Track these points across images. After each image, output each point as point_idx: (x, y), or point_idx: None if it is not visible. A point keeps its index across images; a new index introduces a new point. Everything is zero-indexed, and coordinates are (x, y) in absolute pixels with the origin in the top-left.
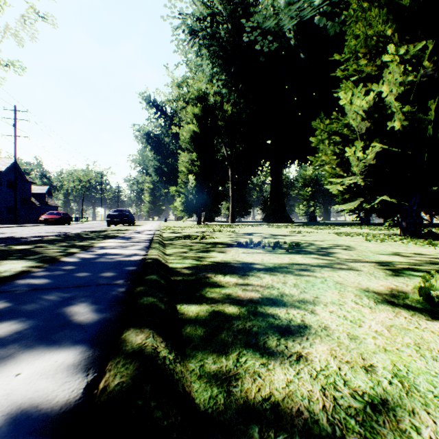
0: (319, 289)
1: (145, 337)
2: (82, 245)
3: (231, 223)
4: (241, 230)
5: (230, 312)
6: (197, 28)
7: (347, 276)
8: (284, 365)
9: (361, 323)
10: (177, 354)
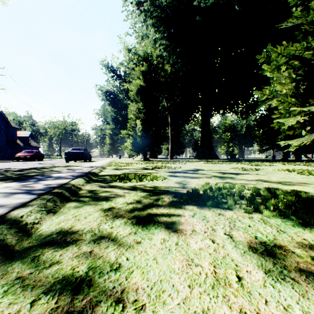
0: None
1: None
2: None
3: (170, 159)
4: (181, 166)
5: None
6: None
7: None
8: None
9: None
10: None
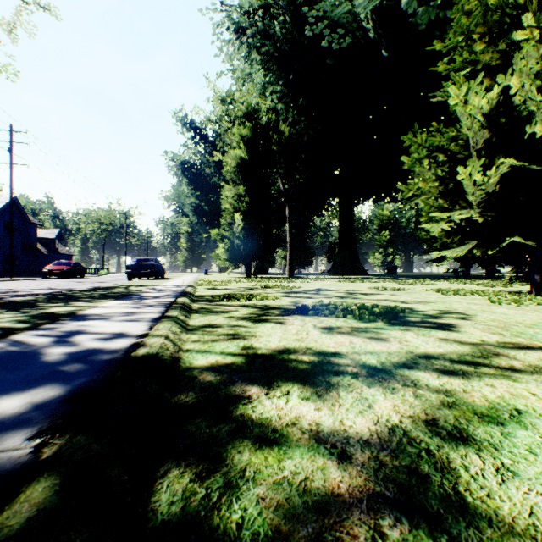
0: (540, 457)
1: None
2: (58, 312)
3: (289, 275)
4: (303, 285)
5: None
6: (245, 24)
7: None
8: None
9: None
10: None
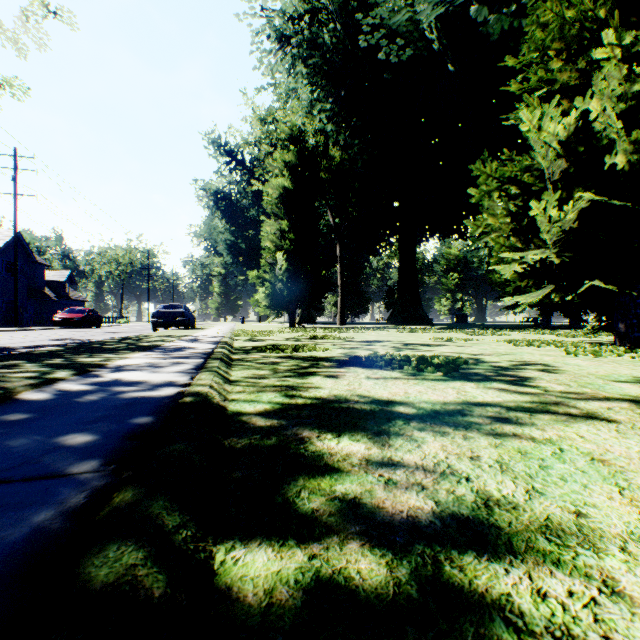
0: (569, 482)
1: None
2: (86, 363)
3: (340, 325)
4: (356, 336)
5: (368, 588)
6: (289, 31)
7: (599, 436)
8: None
9: None
10: None
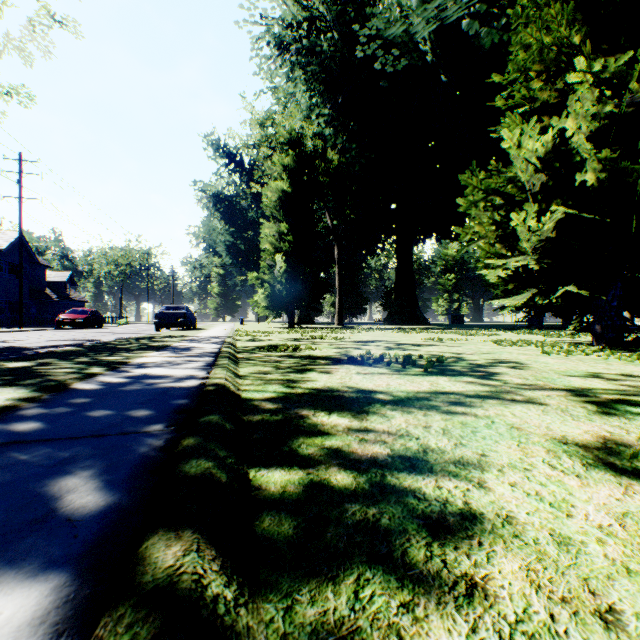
0: (486, 440)
1: (183, 552)
2: (111, 361)
3: (338, 325)
4: (352, 336)
5: (340, 485)
6: (288, 39)
7: (526, 414)
8: (445, 608)
9: (569, 509)
10: (242, 584)
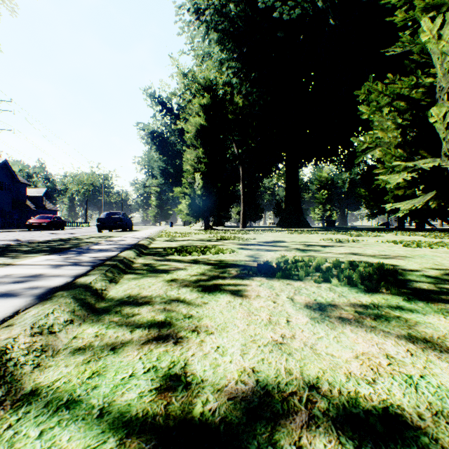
0: None
1: None
2: None
3: (242, 228)
4: (257, 236)
5: None
6: (203, 4)
7: None
8: None
9: None
10: None
